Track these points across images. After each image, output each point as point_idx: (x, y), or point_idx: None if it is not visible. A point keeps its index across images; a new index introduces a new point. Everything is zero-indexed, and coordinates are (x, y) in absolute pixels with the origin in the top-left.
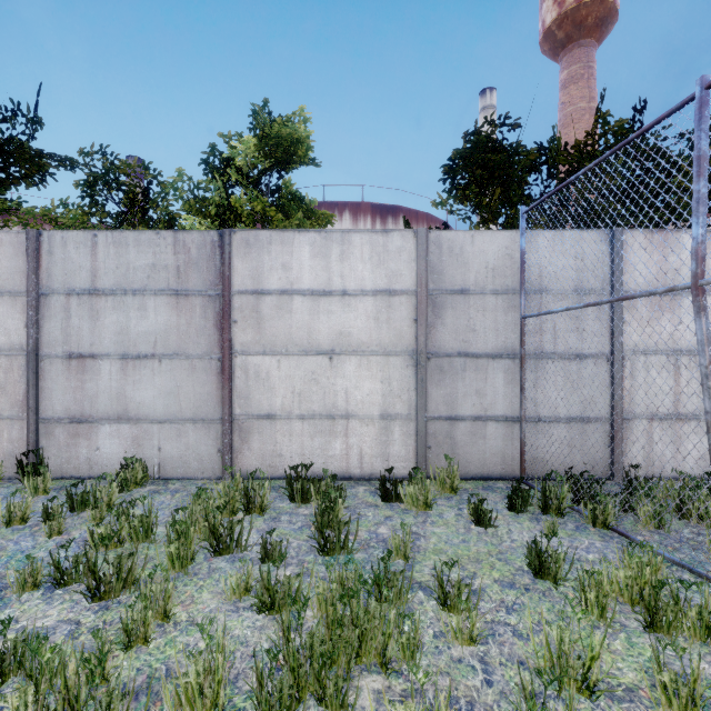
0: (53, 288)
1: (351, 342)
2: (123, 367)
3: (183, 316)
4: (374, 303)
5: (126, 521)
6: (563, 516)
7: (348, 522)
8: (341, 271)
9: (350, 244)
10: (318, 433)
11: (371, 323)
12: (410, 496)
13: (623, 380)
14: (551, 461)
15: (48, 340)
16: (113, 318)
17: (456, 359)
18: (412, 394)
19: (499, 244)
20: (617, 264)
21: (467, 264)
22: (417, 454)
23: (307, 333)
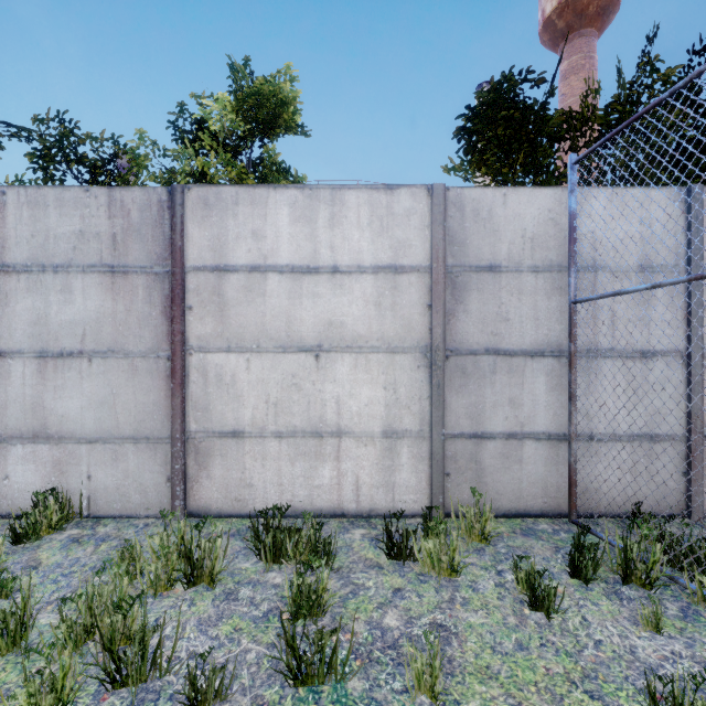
0: None
1: (344, 335)
2: (41, 368)
3: (121, 300)
4: (375, 284)
5: None
6: (656, 588)
7: (336, 630)
8: (331, 241)
9: (343, 205)
10: (300, 456)
11: (371, 310)
12: (428, 554)
13: (703, 385)
14: (608, 492)
15: None
16: (27, 303)
17: (482, 357)
18: (425, 405)
19: (539, 206)
20: (695, 232)
21: (497, 232)
22: (431, 484)
23: (285, 323)
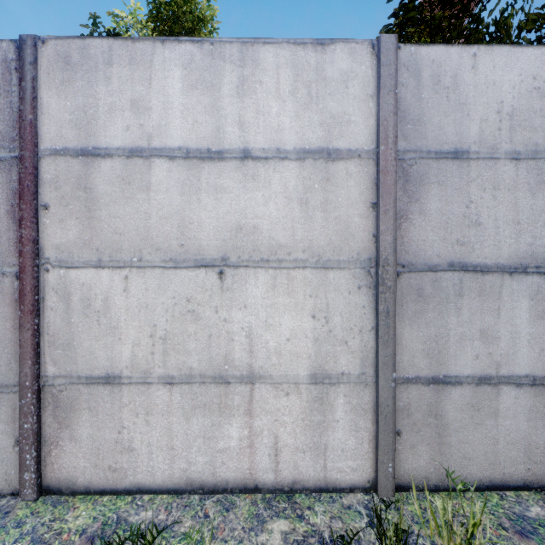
0: None
1: (258, 244)
2: None
3: None
4: (300, 174)
5: None
6: None
7: None
8: (240, 115)
9: (256, 66)
10: (198, 409)
11: (294, 210)
12: None
13: None
14: None
15: None
16: None
17: (445, 275)
18: (368, 339)
19: (521, 71)
20: None
21: (464, 106)
22: (376, 447)
23: (177, 228)
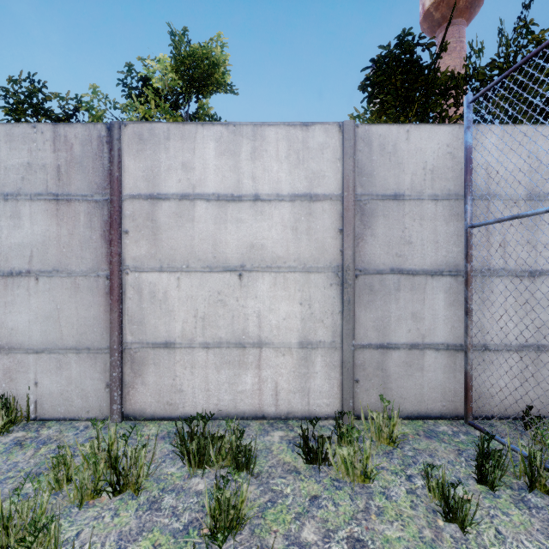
0: None
1: (264, 256)
2: None
3: (65, 225)
4: (292, 210)
5: None
6: None
7: None
8: (252, 172)
9: (263, 140)
10: (225, 365)
11: (288, 234)
12: (342, 461)
13: None
14: (500, 397)
15: None
16: None
17: (388, 276)
18: (337, 318)
19: (439, 141)
20: None
21: (401, 165)
22: (342, 390)
23: (212, 246)
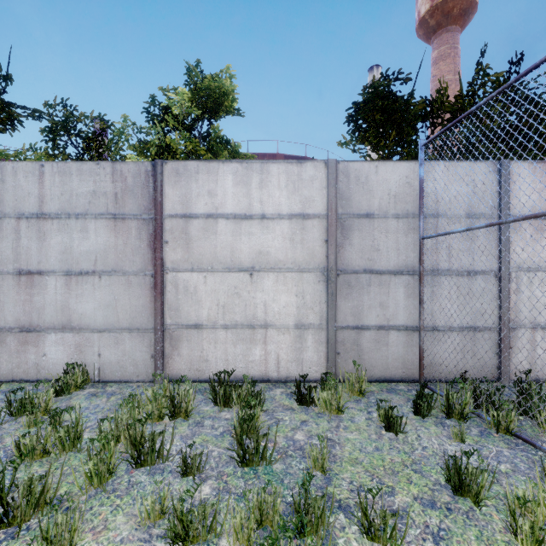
0: (5, 212)
1: (269, 260)
2: (67, 282)
3: (120, 237)
4: (290, 226)
5: (53, 431)
6: (466, 420)
7: (266, 434)
8: (260, 197)
9: (268, 174)
10: (240, 341)
11: (287, 244)
12: (323, 400)
13: (510, 294)
14: (446, 365)
15: (0, 258)
16: (58, 239)
17: (362, 275)
18: (323, 307)
19: (400, 174)
20: (504, 192)
21: (371, 192)
22: (327, 360)
23: (230, 252)
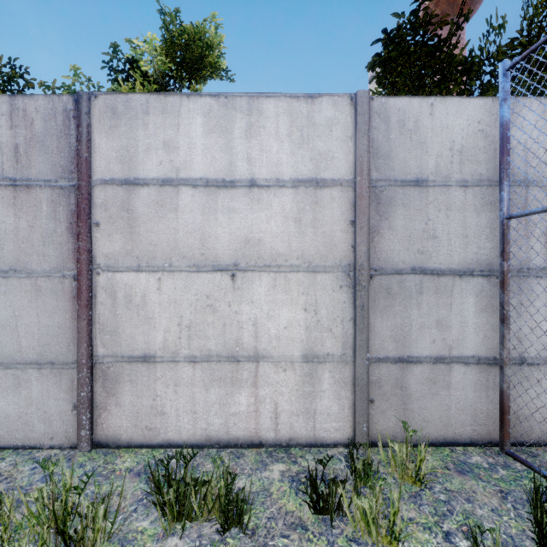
0: None
1: (262, 253)
2: None
3: (23, 215)
4: (295, 198)
5: None
6: None
7: None
8: (248, 152)
9: (260, 115)
10: (215, 382)
11: (290, 227)
12: (362, 515)
13: None
14: (541, 419)
15: None
16: None
17: (408, 277)
18: (348, 327)
19: (468, 117)
20: None
21: (424, 145)
22: (354, 412)
23: (199, 241)
